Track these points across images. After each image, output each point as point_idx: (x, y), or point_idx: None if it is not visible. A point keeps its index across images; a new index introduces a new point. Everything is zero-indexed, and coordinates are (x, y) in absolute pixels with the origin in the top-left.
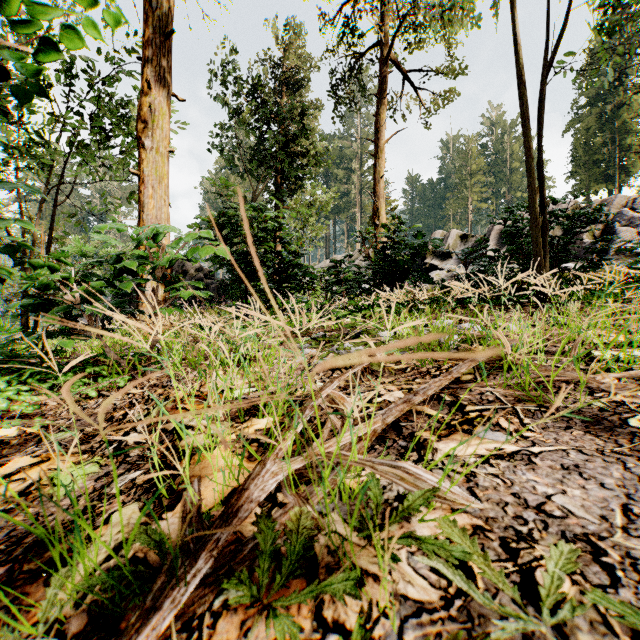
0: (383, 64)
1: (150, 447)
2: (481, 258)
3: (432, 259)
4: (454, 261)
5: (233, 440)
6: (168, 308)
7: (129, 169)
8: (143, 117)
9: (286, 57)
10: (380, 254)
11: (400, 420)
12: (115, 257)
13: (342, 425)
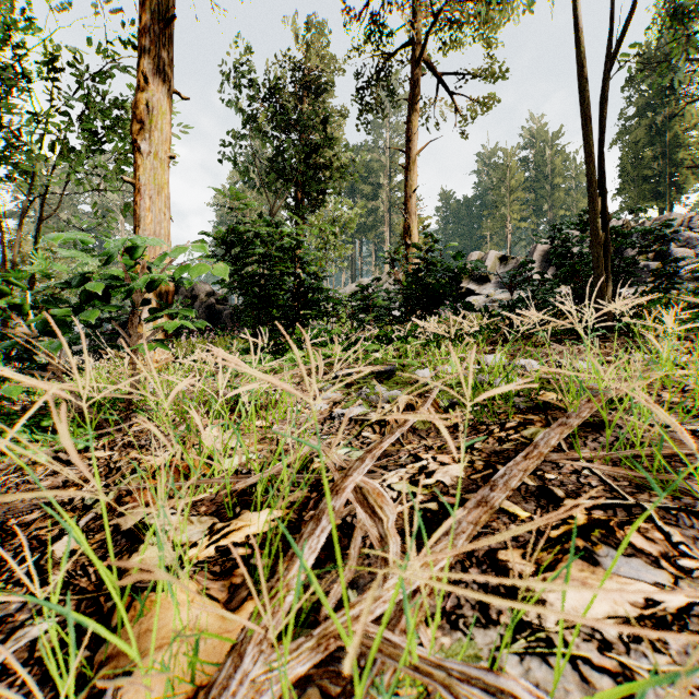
0: (415, 66)
1: (86, 563)
2: (527, 282)
3: (468, 283)
4: (493, 285)
5: (209, 558)
6: (148, 344)
7: (122, 177)
8: (139, 116)
9: (307, 58)
10: (413, 277)
11: None
12: (79, 277)
13: (382, 558)
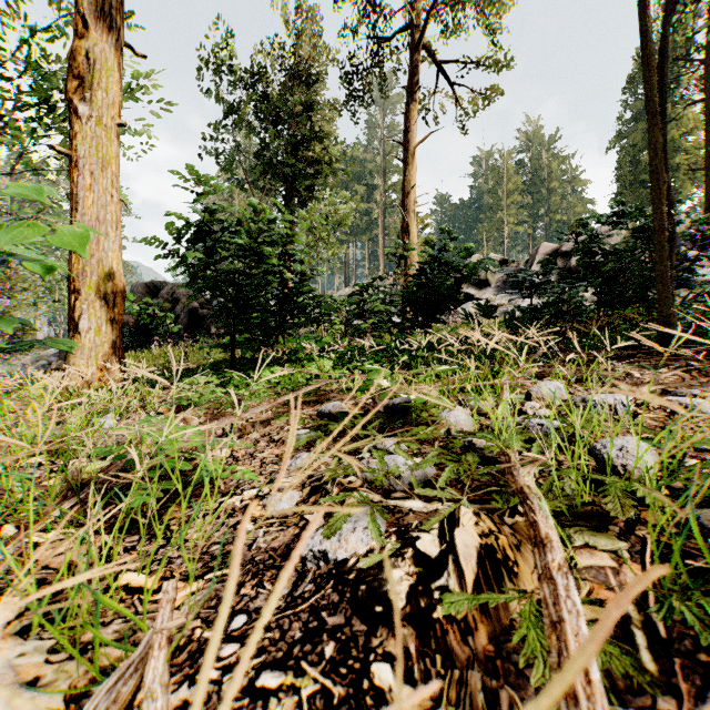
0: (414, 51)
1: None
2: (545, 284)
3: (467, 287)
4: (493, 290)
5: None
6: None
7: (53, 146)
8: (76, 70)
9: (297, 45)
10: (415, 278)
11: None
12: None
13: None
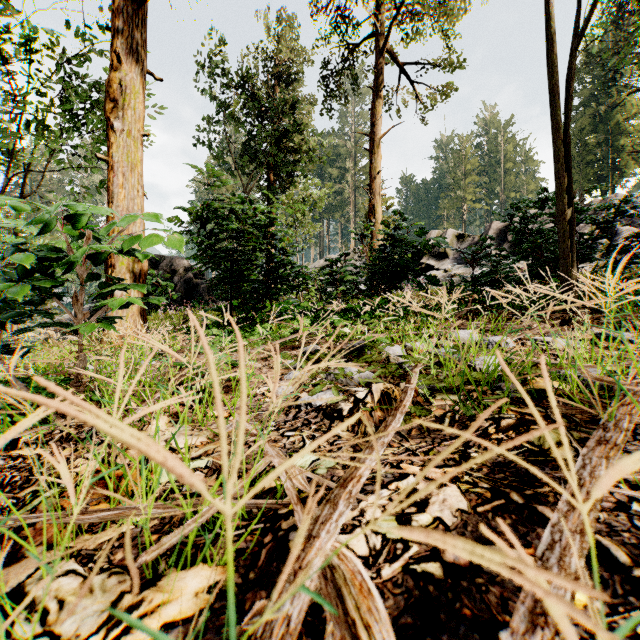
0: (379, 55)
1: None
2: (487, 257)
3: (428, 259)
4: (450, 261)
5: None
6: (90, 323)
7: (95, 154)
8: (112, 95)
9: (278, 49)
10: (378, 253)
11: (493, 613)
12: (15, 249)
13: None
